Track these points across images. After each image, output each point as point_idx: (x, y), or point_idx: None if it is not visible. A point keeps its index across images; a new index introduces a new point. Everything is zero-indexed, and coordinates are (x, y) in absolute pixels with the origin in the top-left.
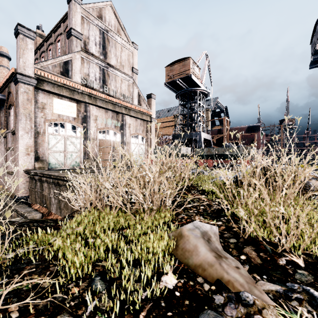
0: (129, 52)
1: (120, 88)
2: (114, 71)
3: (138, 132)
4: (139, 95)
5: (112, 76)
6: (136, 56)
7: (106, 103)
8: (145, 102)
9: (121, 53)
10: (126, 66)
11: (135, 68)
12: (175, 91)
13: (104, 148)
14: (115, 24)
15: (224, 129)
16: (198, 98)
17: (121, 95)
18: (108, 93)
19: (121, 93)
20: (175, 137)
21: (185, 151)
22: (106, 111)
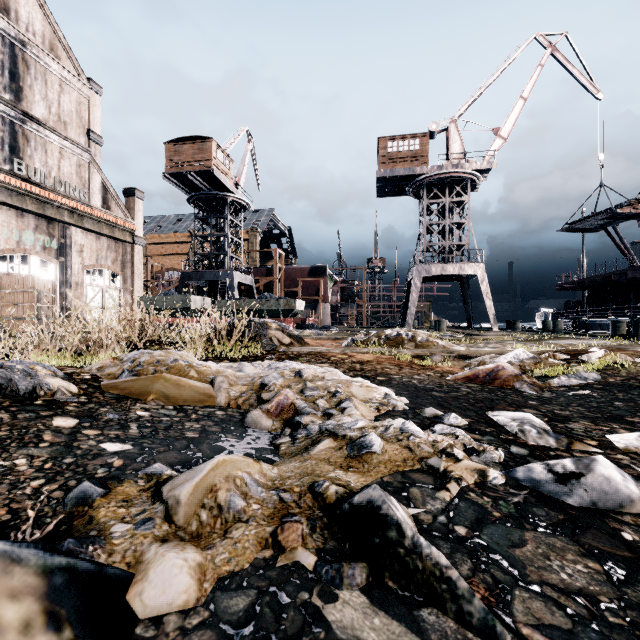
0: (82, 98)
1: (59, 169)
2: (42, 132)
3: (103, 263)
4: (105, 188)
5: (35, 140)
6: (98, 109)
7: (19, 196)
8: (121, 204)
9: (60, 96)
10: (74, 125)
11: (97, 132)
12: (187, 191)
13: (14, 294)
14: (43, 32)
15: (276, 268)
16: (228, 211)
17: (61, 183)
18: (26, 176)
19: (60, 180)
20: (187, 277)
21: (199, 303)
22: (19, 214)
